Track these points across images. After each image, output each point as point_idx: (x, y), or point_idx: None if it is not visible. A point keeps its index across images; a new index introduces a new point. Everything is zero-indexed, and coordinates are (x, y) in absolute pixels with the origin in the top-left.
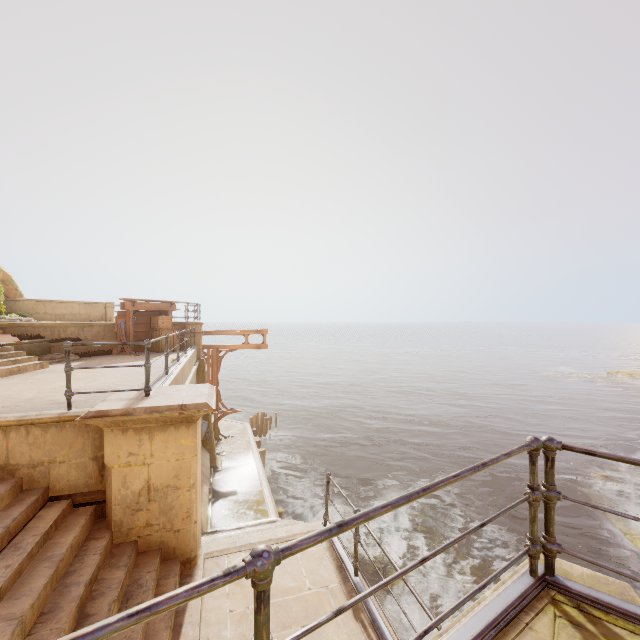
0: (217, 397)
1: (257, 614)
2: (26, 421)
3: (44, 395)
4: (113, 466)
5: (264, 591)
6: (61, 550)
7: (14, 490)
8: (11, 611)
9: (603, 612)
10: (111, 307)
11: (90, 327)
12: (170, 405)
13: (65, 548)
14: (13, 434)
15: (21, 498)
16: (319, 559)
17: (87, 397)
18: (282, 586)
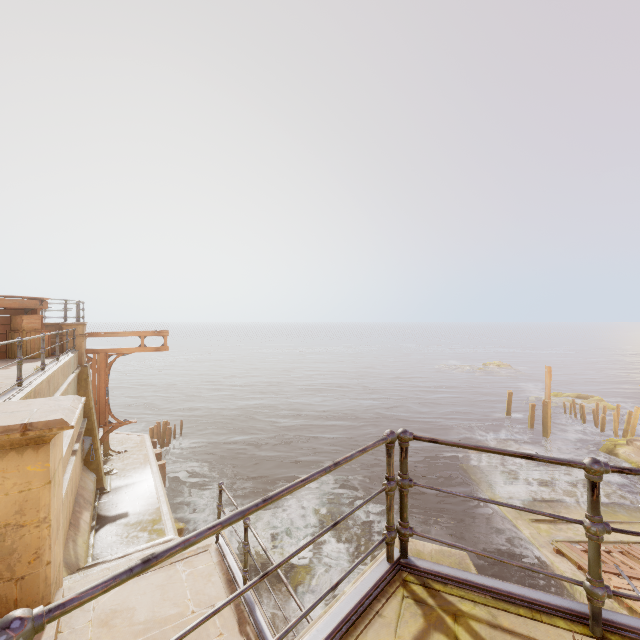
0: (105, 408)
1: None
2: None
3: None
4: None
5: None
6: None
7: None
8: None
9: (443, 584)
10: None
11: None
12: (8, 425)
13: None
14: None
15: None
16: (207, 576)
17: None
18: (161, 616)
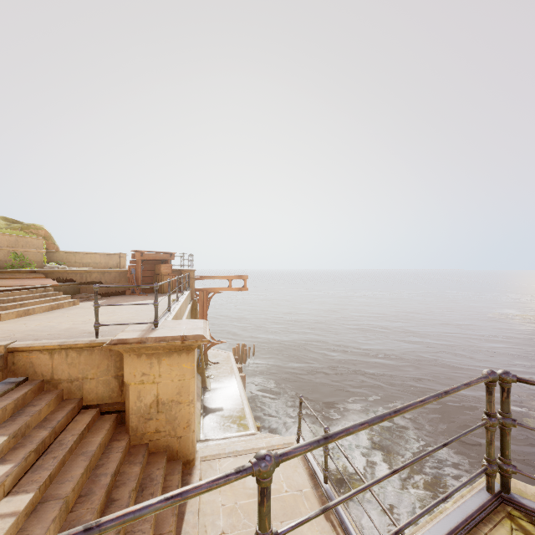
0: None
1: (261, 506)
2: (66, 346)
3: (77, 326)
4: (130, 383)
5: (266, 488)
6: (93, 447)
7: (57, 399)
8: (58, 492)
9: None
10: (124, 257)
11: (109, 273)
12: (174, 336)
13: (95, 446)
14: (56, 356)
15: (62, 405)
16: (294, 467)
17: (109, 328)
18: None
